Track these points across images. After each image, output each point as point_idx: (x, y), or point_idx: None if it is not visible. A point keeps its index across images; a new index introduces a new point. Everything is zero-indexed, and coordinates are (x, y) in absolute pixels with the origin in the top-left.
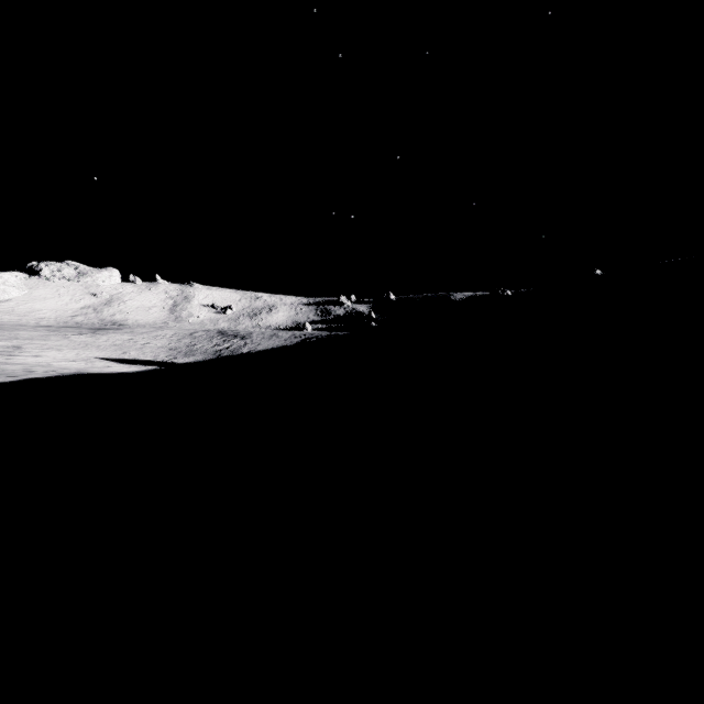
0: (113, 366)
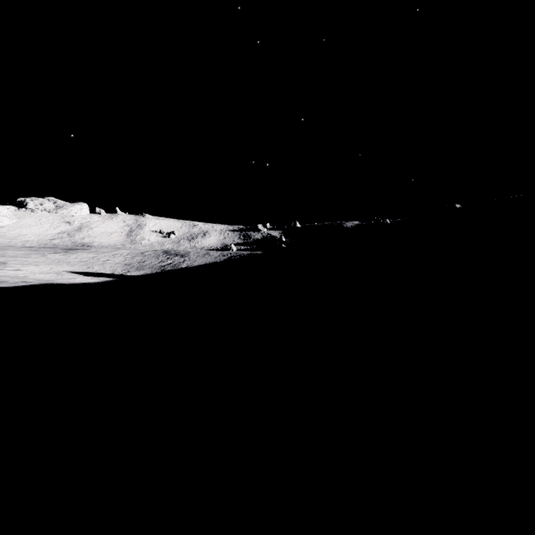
0: (78, 278)
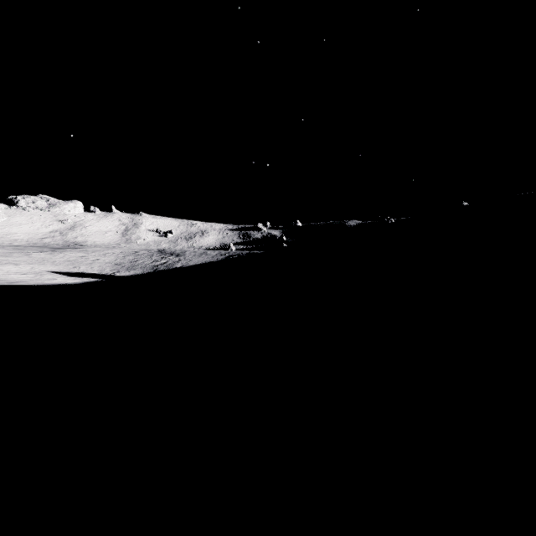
0: (59, 279)
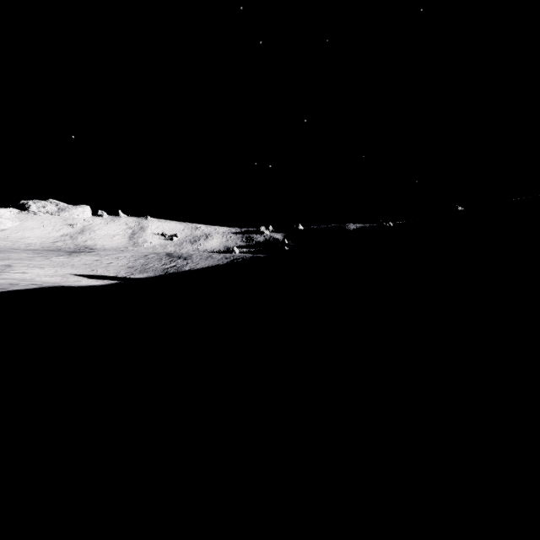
0: (83, 281)
